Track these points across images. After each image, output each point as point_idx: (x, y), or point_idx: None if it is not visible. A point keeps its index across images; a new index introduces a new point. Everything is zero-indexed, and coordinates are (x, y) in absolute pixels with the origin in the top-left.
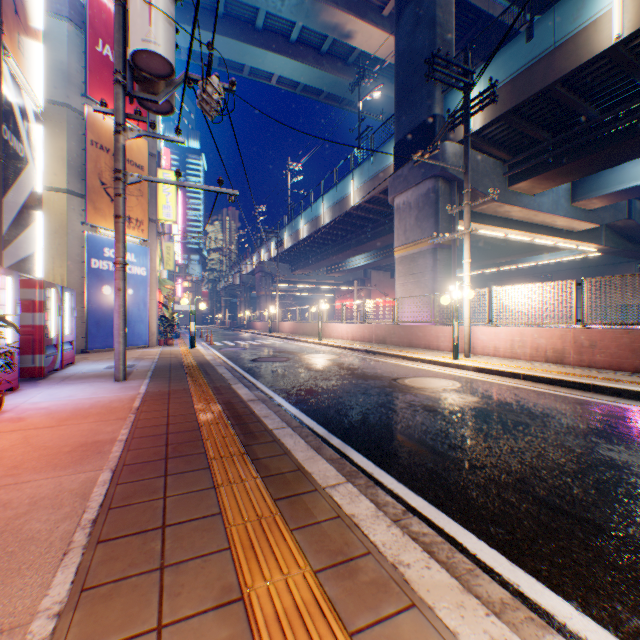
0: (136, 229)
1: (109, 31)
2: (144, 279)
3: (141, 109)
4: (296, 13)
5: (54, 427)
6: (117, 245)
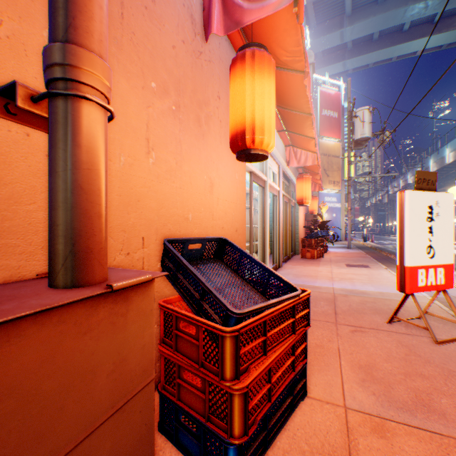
0: (335, 186)
1: (325, 103)
2: (338, 209)
3: (337, 130)
4: (438, 8)
5: (347, 254)
6: (347, 202)
